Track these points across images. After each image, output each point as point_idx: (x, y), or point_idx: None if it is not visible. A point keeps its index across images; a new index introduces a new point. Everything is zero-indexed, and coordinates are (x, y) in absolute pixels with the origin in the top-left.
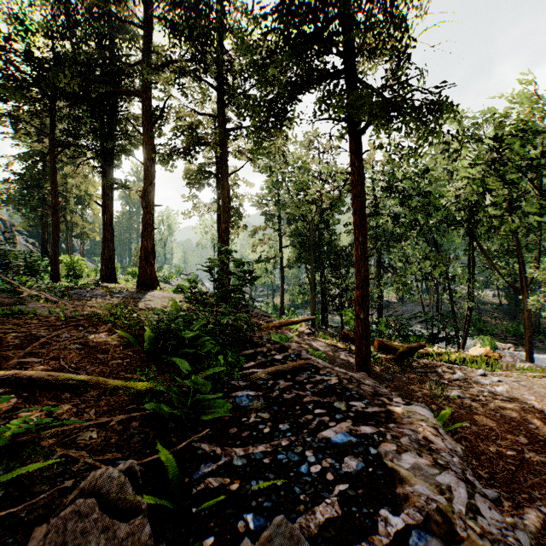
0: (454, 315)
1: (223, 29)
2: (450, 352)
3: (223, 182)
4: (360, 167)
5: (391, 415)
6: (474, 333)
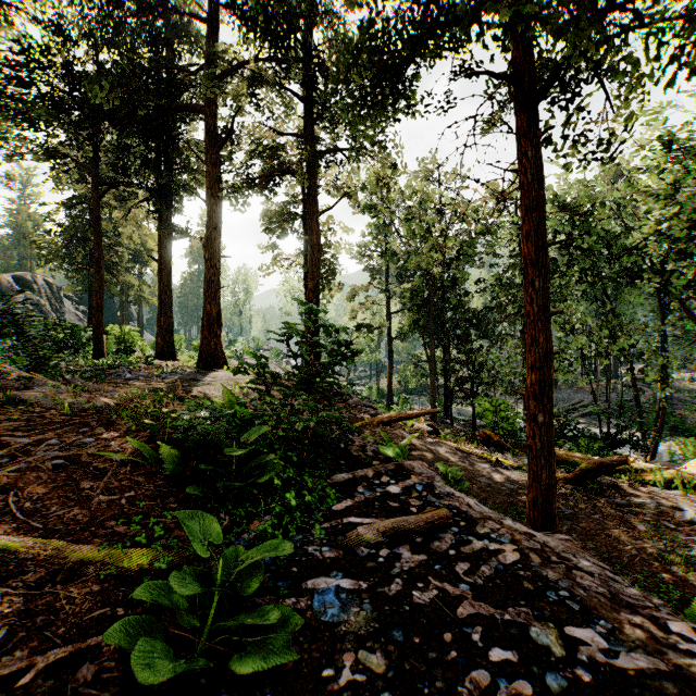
0: (638, 407)
1: (310, 12)
2: (659, 470)
3: (312, 224)
4: (536, 159)
5: (693, 692)
6: (665, 433)
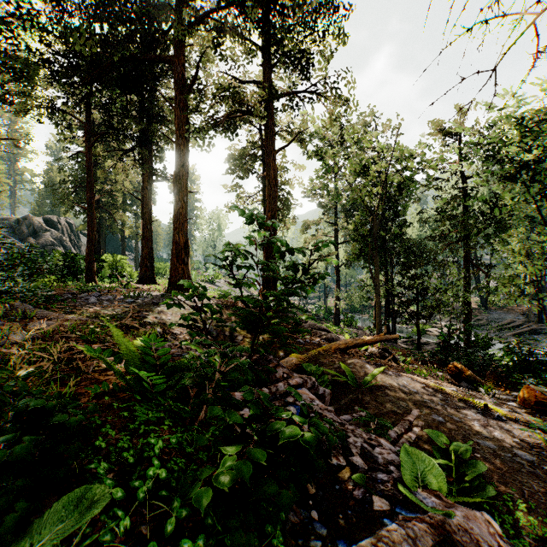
0: None
1: None
2: None
3: (269, 160)
4: None
5: None
6: None
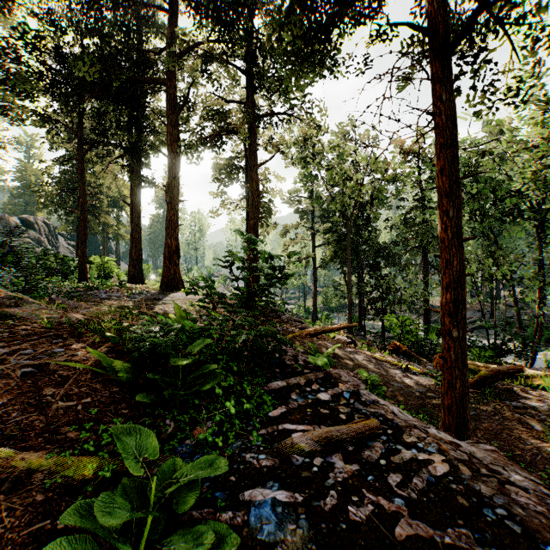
0: (519, 323)
1: (250, 2)
2: (546, 376)
3: (252, 174)
4: (450, 102)
5: None
6: (540, 344)
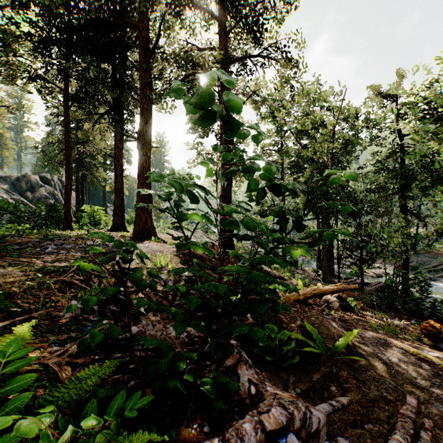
0: None
1: None
2: None
3: None
4: None
5: None
6: None
